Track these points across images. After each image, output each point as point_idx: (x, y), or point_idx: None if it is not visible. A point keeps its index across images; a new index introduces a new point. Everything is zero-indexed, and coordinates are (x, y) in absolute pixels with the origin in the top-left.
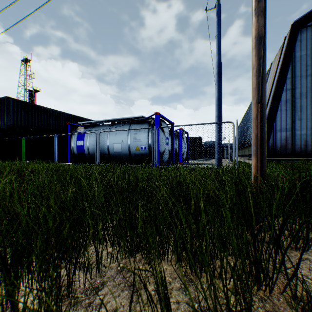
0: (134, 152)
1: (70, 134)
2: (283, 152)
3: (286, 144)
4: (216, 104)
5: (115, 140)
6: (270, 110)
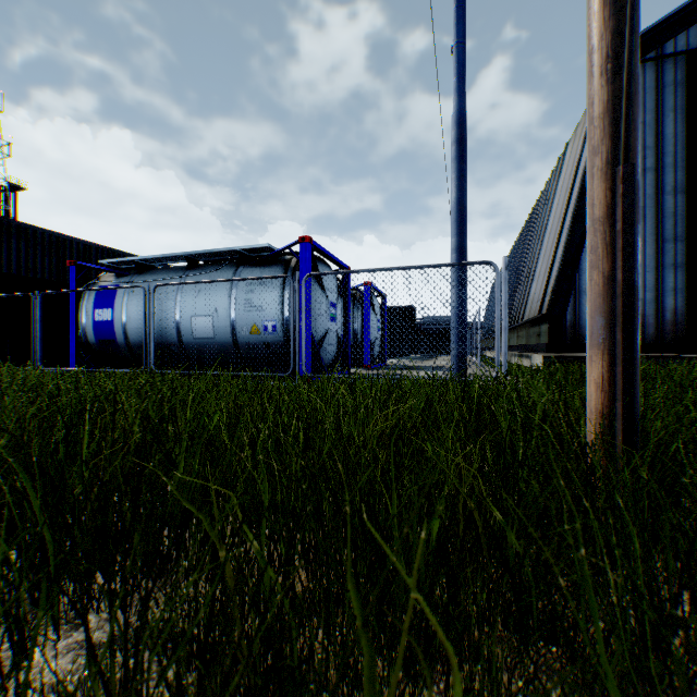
0: (247, 340)
1: (77, 290)
2: None
3: None
4: (454, 218)
5: (198, 307)
6: (568, 246)
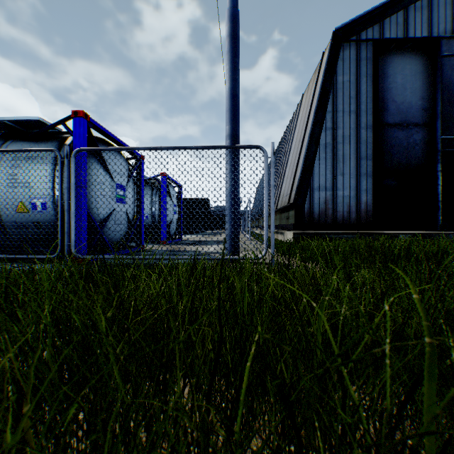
0: (14, 219)
1: None
2: (323, 222)
3: (327, 209)
4: (228, 107)
5: None
6: (306, 158)
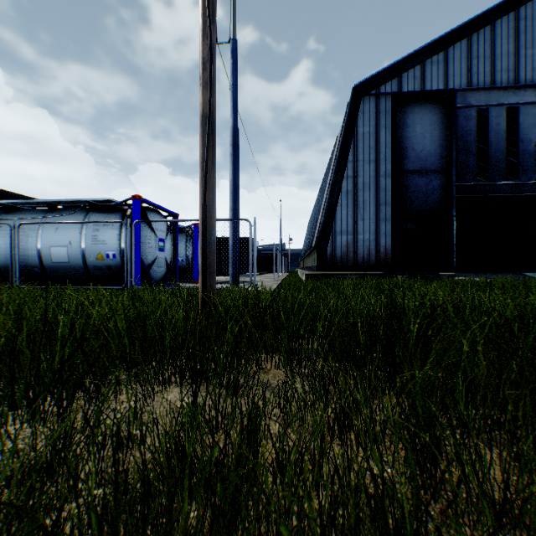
0: (95, 264)
1: None
2: (345, 264)
3: (348, 252)
4: (230, 191)
5: (56, 240)
6: (329, 204)
